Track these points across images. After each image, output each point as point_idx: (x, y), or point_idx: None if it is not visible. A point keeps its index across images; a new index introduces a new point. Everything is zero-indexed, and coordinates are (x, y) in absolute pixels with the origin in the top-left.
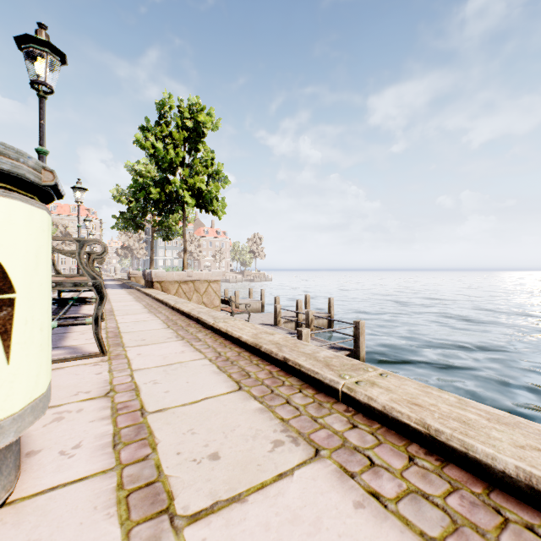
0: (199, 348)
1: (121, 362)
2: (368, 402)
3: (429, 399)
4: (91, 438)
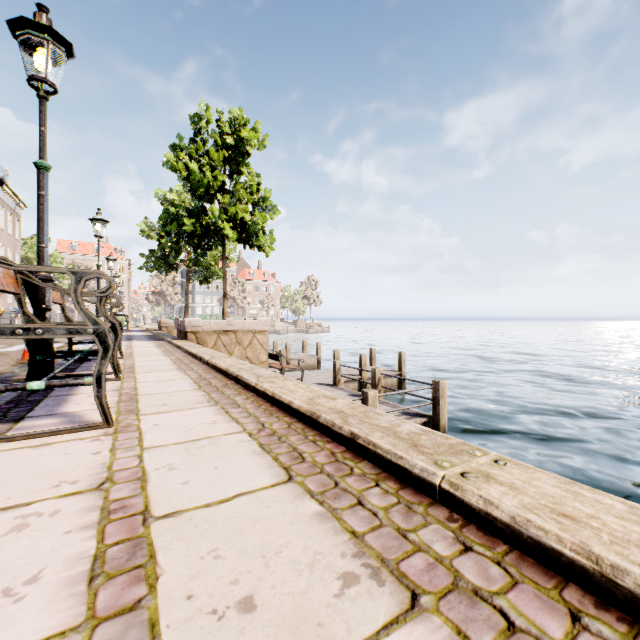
0: (237, 417)
1: (130, 436)
2: (486, 509)
3: (583, 506)
4: (59, 563)
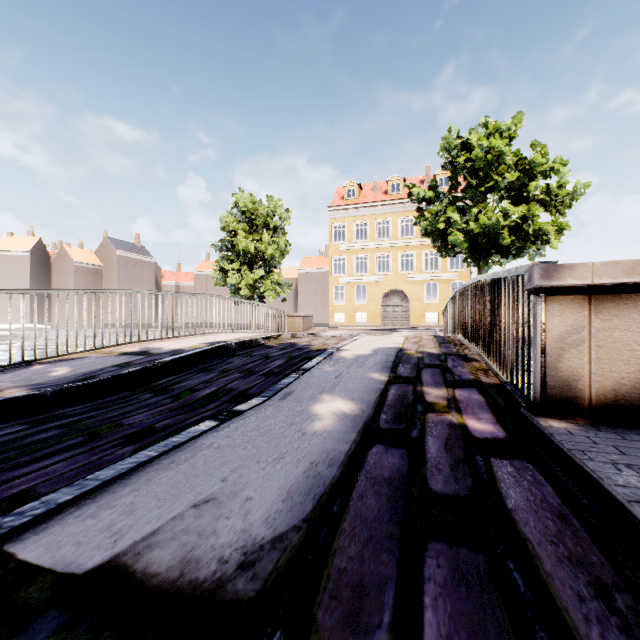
0: None
1: None
2: None
3: None
4: None
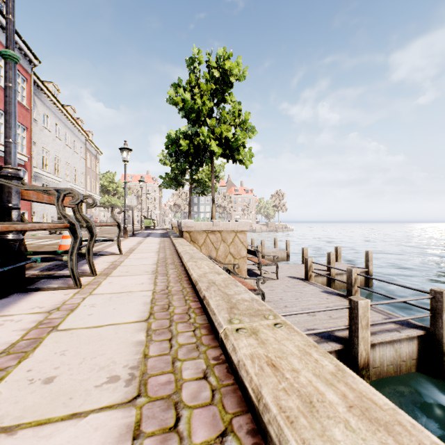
0: None
1: None
2: None
3: None
4: None
